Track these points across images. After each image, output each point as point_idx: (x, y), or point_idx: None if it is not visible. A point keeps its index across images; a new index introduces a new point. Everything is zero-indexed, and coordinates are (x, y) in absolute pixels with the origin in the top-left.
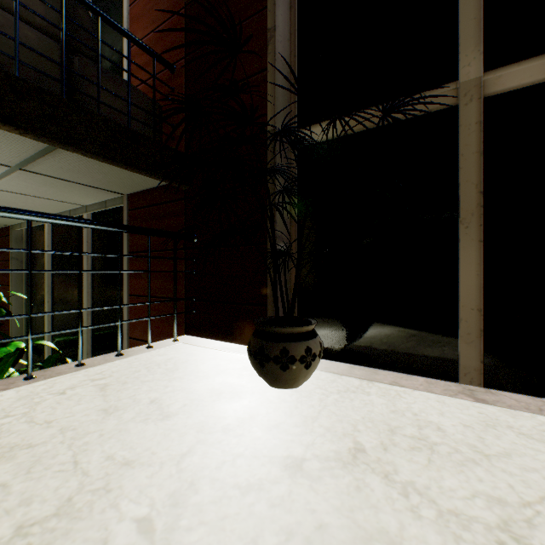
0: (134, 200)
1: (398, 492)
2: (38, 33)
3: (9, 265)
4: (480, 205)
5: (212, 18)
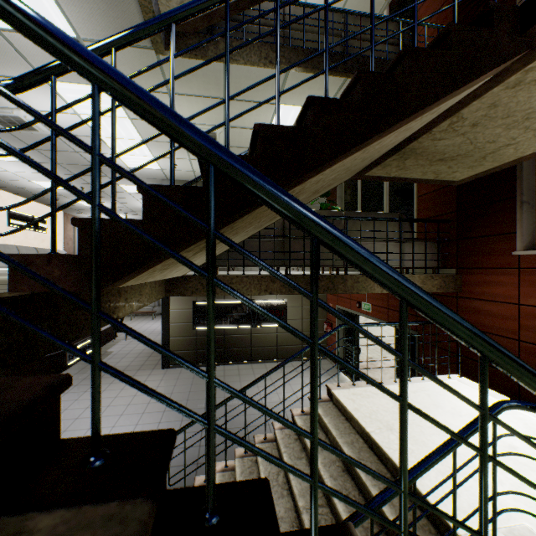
0: None
1: None
2: (391, 46)
3: (335, 202)
4: None
5: None
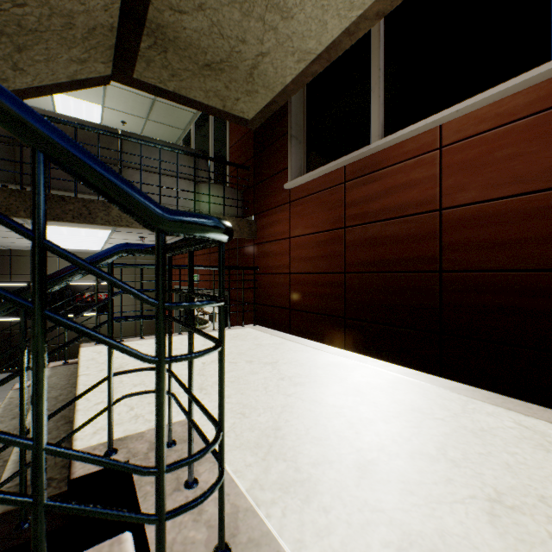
0: None
1: None
2: None
3: None
4: None
5: None
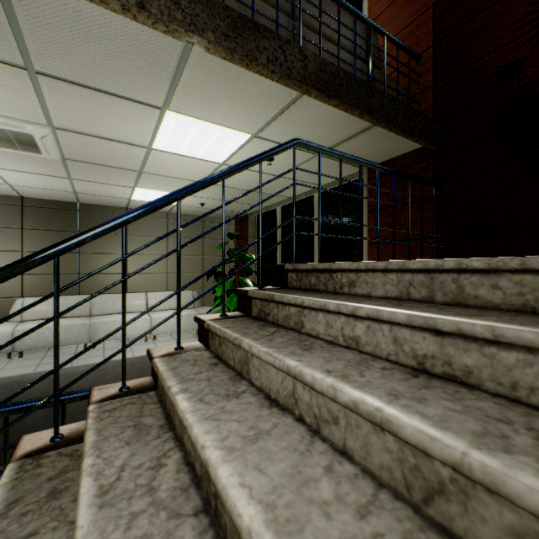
0: (373, 171)
1: None
2: (357, 60)
3: (247, 241)
4: None
5: (466, 5)
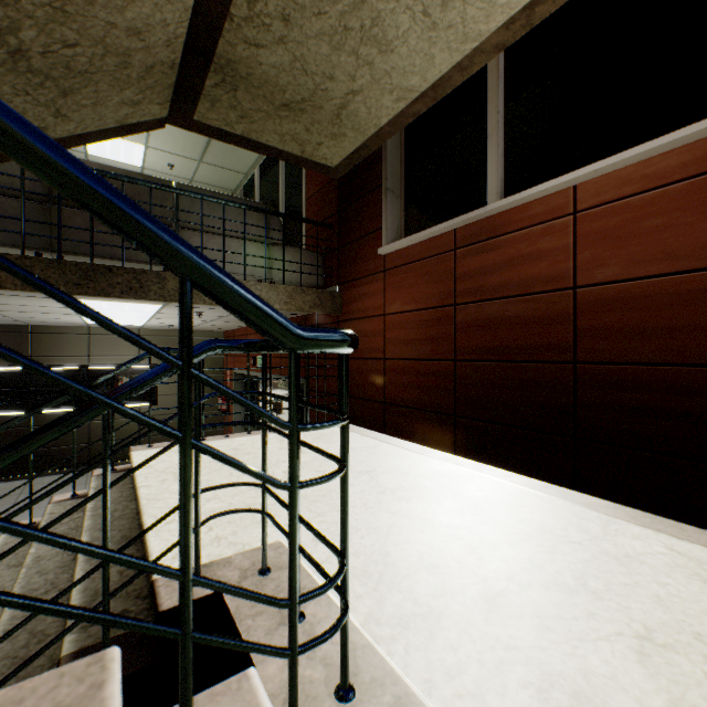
0: None
1: None
2: None
3: None
4: None
5: None
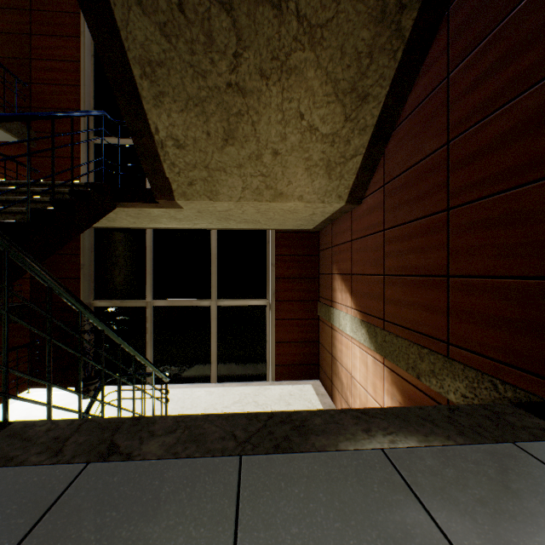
0: None
1: (110, 409)
2: None
3: None
4: (151, 336)
5: None
